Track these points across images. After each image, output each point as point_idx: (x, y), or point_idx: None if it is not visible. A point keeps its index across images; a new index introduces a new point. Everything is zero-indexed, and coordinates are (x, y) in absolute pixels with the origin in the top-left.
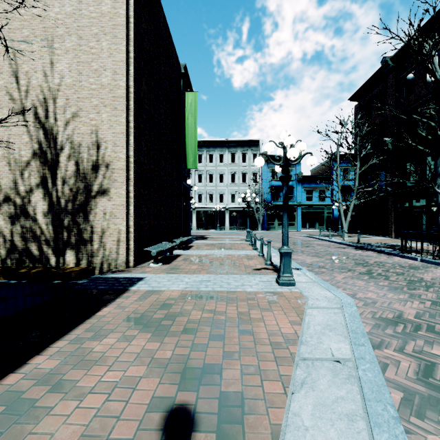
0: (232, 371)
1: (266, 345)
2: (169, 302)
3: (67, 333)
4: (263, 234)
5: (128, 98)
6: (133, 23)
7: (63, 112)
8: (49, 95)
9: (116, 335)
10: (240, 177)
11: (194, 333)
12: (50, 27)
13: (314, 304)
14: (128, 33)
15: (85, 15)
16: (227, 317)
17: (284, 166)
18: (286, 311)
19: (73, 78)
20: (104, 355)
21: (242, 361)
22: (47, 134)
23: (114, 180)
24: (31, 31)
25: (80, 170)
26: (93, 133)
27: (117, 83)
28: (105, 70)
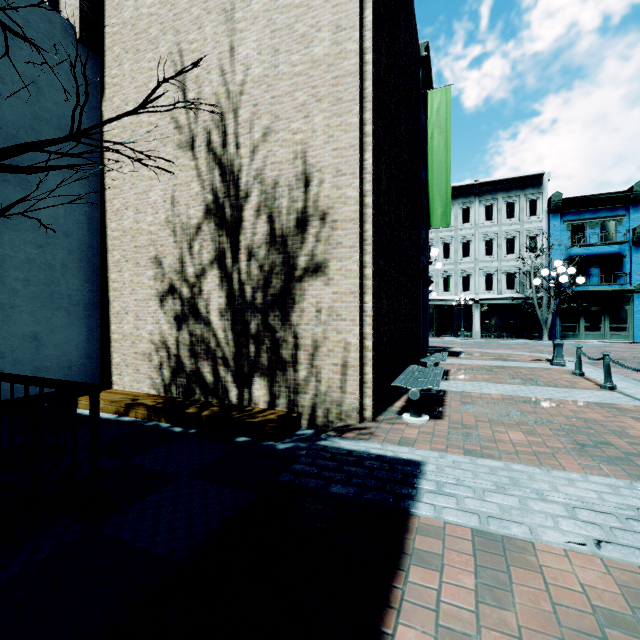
0: None
1: None
2: None
3: None
4: None
5: (362, 76)
6: None
7: (249, 130)
8: (227, 107)
9: None
10: (502, 245)
11: None
12: None
13: None
14: None
15: None
16: None
17: None
18: None
19: (264, 65)
20: None
21: None
22: (225, 174)
23: (336, 244)
24: (202, 7)
25: (276, 231)
26: (297, 157)
27: (342, 48)
28: (319, 30)
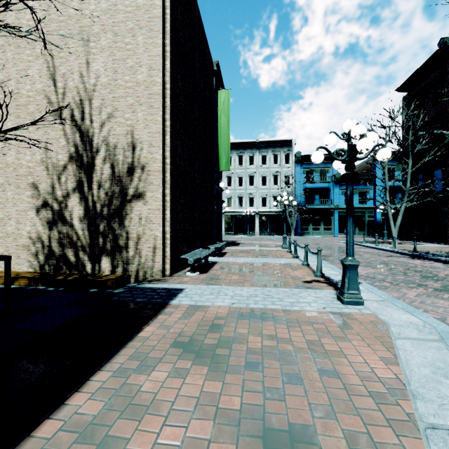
0: (332, 440)
1: (363, 395)
2: (218, 321)
3: (108, 359)
4: (297, 239)
5: (164, 95)
6: (169, 14)
7: (99, 113)
8: (85, 97)
9: (165, 366)
10: (271, 180)
11: (259, 369)
12: (86, 25)
13: (401, 332)
14: (164, 25)
15: (120, 10)
16: (294, 347)
17: (349, 162)
18: (367, 341)
19: (108, 77)
20: (155, 397)
21: (340, 423)
22: (83, 136)
23: (150, 183)
24: (67, 32)
25: (116, 173)
26: (128, 133)
27: (153, 79)
28: (141, 66)
